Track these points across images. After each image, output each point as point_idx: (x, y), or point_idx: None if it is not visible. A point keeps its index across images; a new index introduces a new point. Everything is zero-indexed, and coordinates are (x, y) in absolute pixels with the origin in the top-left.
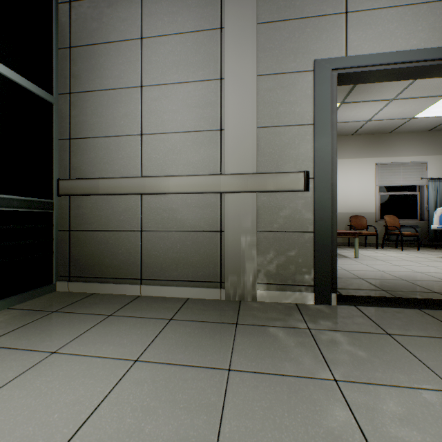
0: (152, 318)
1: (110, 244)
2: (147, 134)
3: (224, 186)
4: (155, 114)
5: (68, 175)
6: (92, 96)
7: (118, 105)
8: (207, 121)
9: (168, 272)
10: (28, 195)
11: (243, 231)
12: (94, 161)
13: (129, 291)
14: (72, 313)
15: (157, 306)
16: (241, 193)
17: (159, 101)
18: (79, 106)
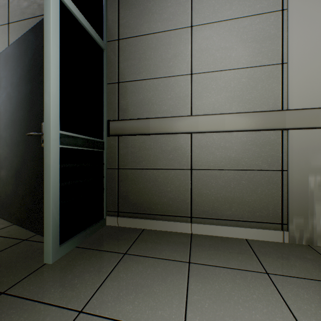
0: (243, 270)
1: (158, 182)
2: (197, 73)
3: (289, 122)
4: (205, 53)
5: (116, 116)
6: (140, 40)
7: (166, 47)
8: (265, 55)
9: (220, 211)
10: (88, 134)
11: (311, 170)
12: (142, 102)
13: (179, 228)
14: (145, 258)
15: (225, 250)
16: (308, 129)
17: (211, 39)
18: (127, 51)
